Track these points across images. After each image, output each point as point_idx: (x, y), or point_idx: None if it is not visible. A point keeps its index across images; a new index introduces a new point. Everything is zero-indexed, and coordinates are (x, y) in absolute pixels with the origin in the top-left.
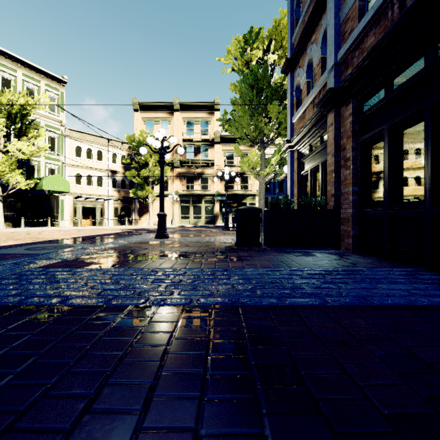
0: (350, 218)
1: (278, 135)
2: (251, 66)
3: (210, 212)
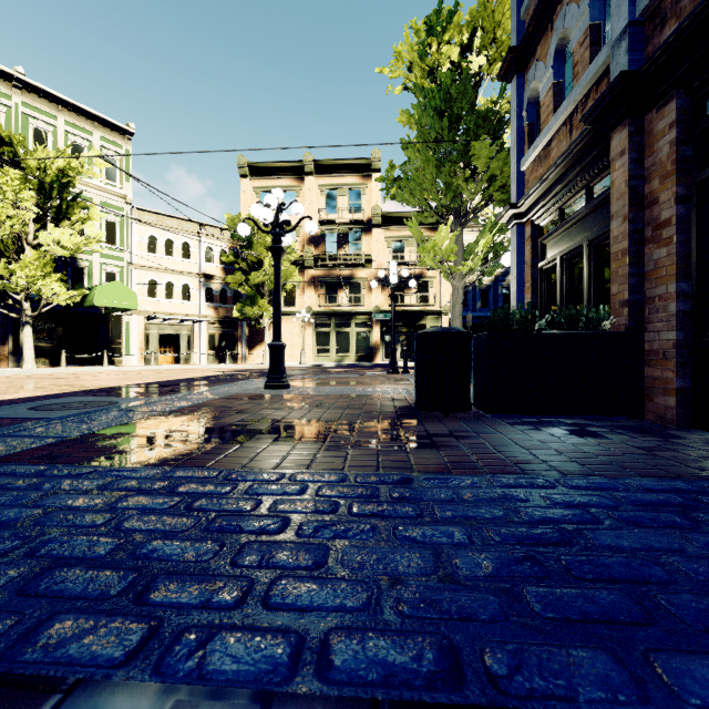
0: (673, 351)
1: (487, 200)
2: (440, 74)
3: (364, 341)
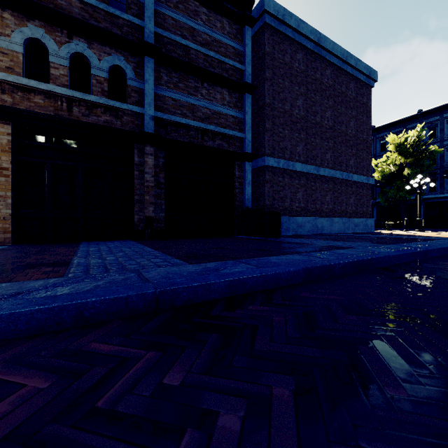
0: (10, 217)
1: None
2: None
3: None
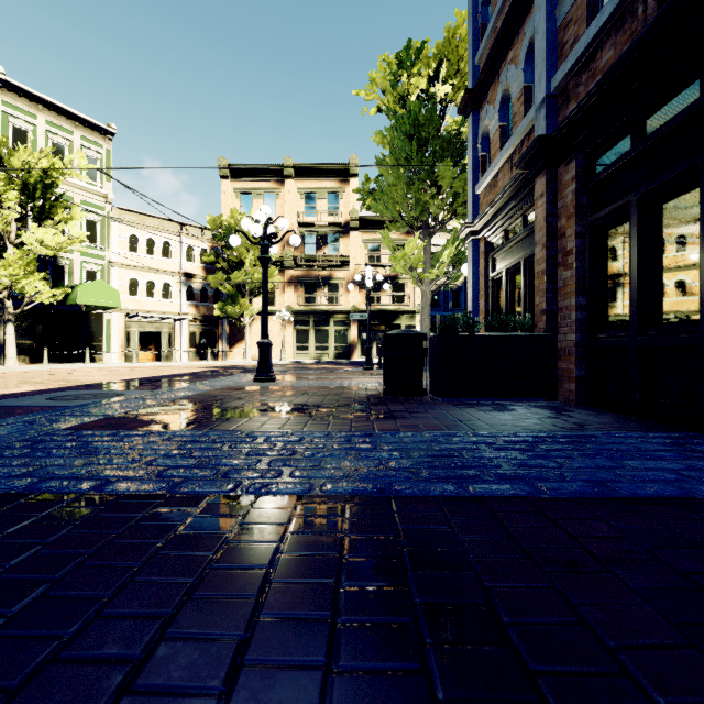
0: (573, 349)
1: (452, 214)
2: (409, 103)
3: (342, 339)
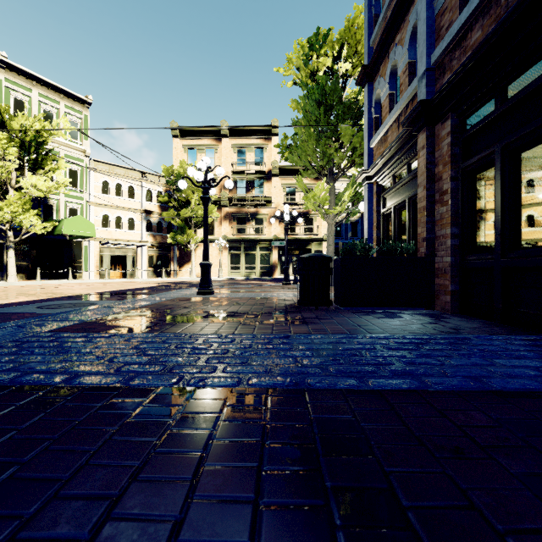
0: (448, 268)
1: (351, 164)
2: (318, 77)
3: (265, 261)
